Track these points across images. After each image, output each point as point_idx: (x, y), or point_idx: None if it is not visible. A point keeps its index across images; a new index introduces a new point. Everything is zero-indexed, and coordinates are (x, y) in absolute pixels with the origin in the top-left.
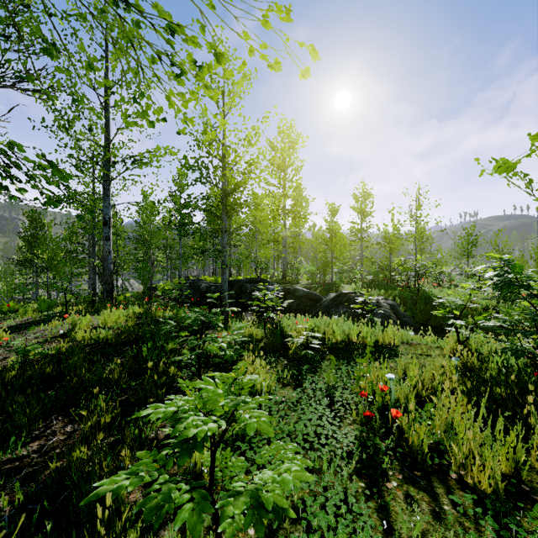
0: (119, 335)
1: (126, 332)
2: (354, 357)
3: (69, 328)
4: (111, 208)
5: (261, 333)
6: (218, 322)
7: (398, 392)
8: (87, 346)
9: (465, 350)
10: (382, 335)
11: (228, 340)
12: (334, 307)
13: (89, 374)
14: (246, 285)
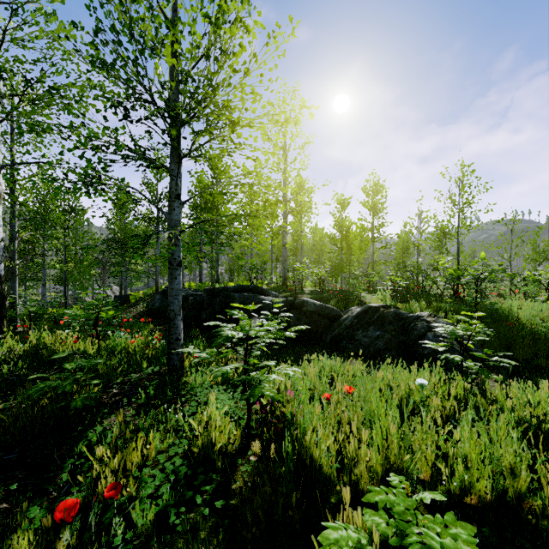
0: None
1: None
2: None
3: None
4: None
5: (237, 435)
6: None
7: None
8: None
9: None
10: None
11: None
12: (361, 328)
13: None
14: (233, 295)
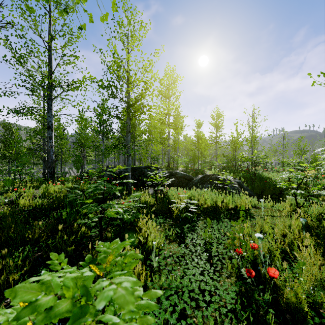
0: (51, 203)
1: (56, 200)
2: (221, 218)
3: (16, 198)
4: (53, 117)
5: (153, 200)
6: (115, 191)
7: (264, 247)
8: (26, 211)
9: (301, 212)
10: (239, 202)
11: (123, 206)
12: (201, 184)
13: (13, 234)
14: (144, 170)
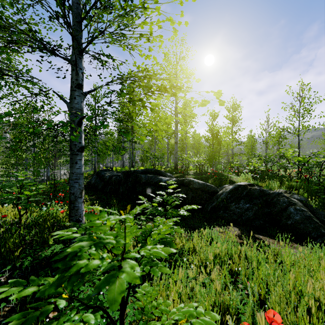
0: None
1: None
2: None
3: None
4: None
5: None
6: None
7: None
8: None
9: None
10: None
11: None
12: (234, 201)
13: None
14: (141, 176)
